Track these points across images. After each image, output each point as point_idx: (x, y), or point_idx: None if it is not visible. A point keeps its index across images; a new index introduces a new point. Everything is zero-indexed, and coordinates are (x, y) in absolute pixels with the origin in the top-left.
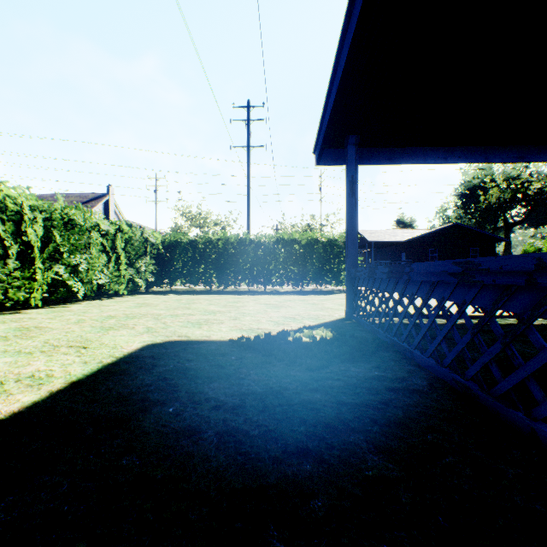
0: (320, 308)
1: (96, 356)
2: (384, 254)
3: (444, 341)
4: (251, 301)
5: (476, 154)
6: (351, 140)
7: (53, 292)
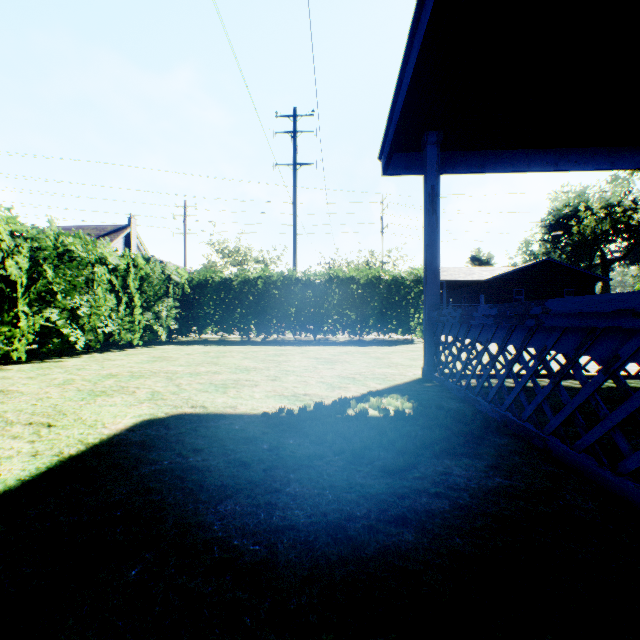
0: (387, 363)
1: (57, 442)
2: (457, 296)
3: (619, 430)
4: (297, 354)
5: (598, 157)
6: (431, 138)
7: (44, 343)
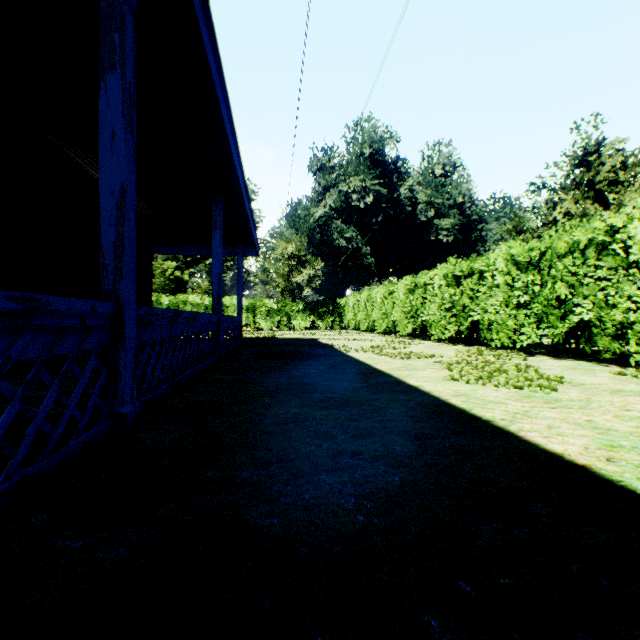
0: None
1: None
2: None
3: None
4: None
5: None
6: None
7: None
